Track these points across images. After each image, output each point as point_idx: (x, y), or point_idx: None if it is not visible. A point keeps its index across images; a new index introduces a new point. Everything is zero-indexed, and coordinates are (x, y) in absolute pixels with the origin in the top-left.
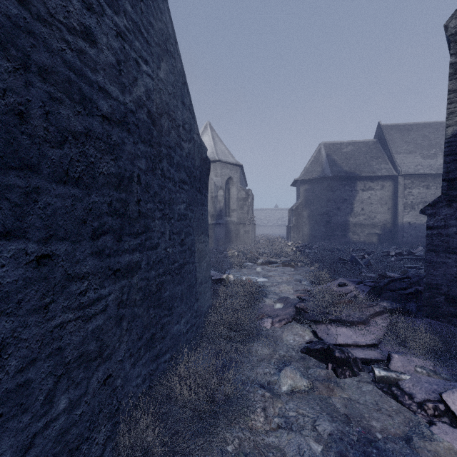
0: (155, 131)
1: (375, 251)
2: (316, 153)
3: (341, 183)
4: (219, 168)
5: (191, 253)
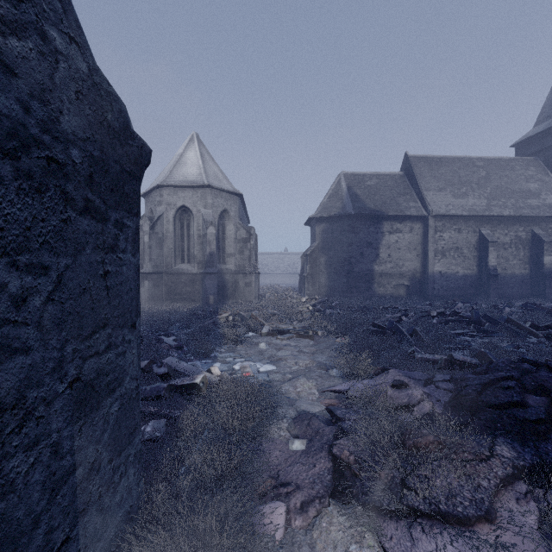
0: None
1: (409, 309)
2: (335, 184)
3: (365, 223)
4: (210, 196)
5: (25, 414)
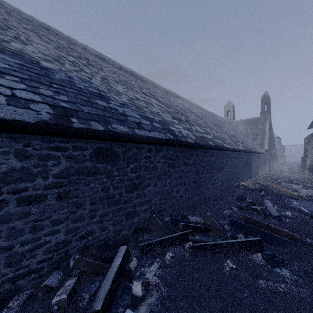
0: (275, 153)
1: None
2: None
3: None
4: None
5: (276, 161)
